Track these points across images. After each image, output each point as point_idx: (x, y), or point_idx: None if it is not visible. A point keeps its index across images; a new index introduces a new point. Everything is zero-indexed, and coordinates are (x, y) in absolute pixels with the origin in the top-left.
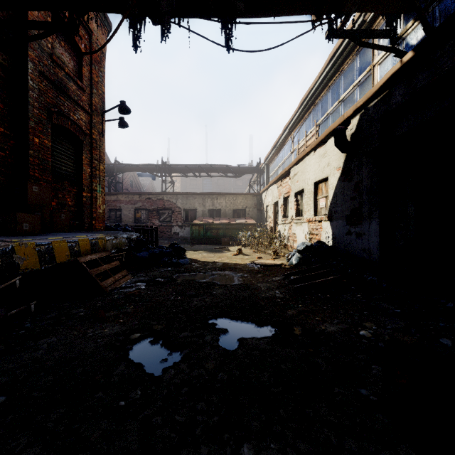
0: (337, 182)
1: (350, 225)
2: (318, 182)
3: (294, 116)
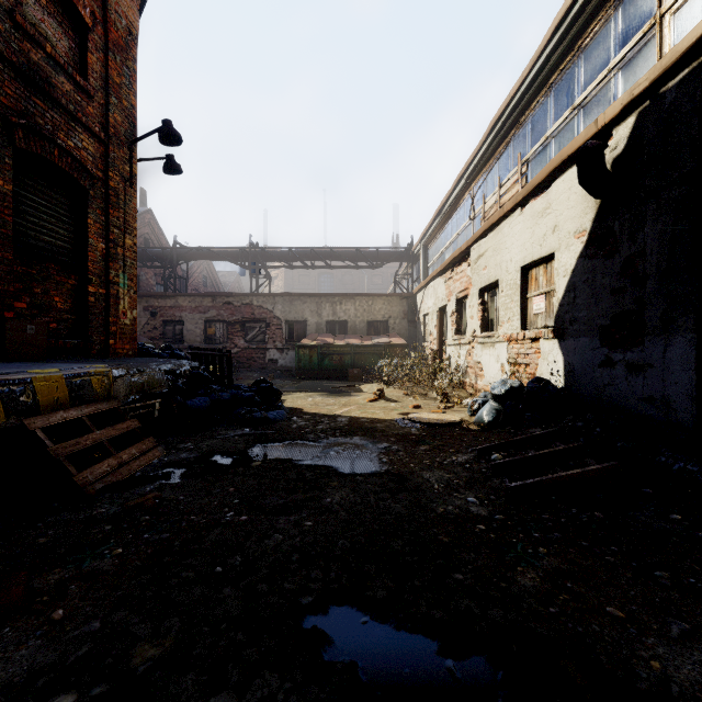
0: (576, 261)
1: (612, 347)
2: (530, 266)
3: (477, 153)
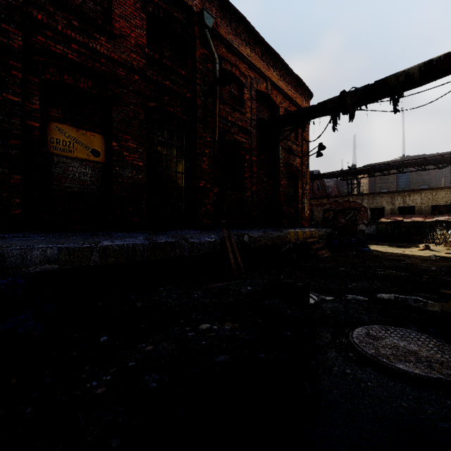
0: None
1: None
2: None
3: None
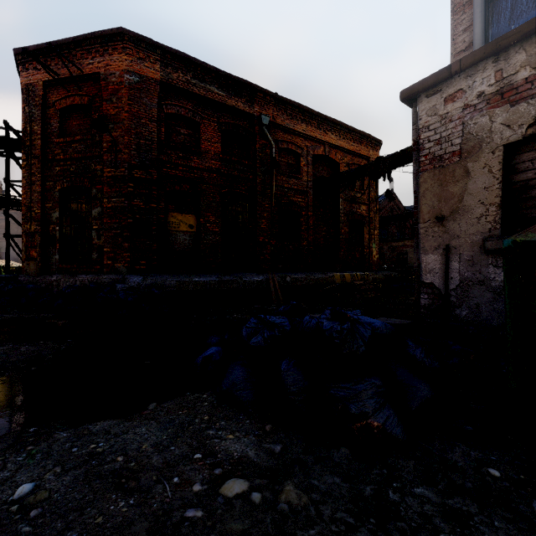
0: None
1: None
2: None
3: None
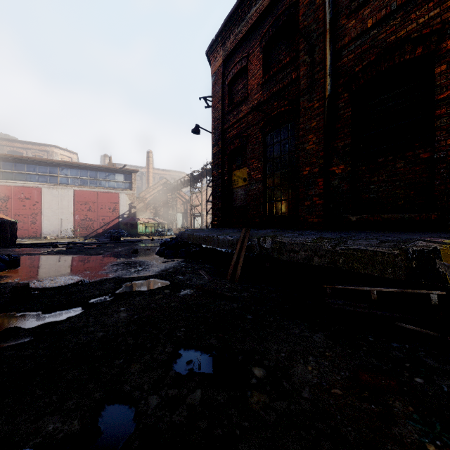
0: None
1: None
2: None
3: None
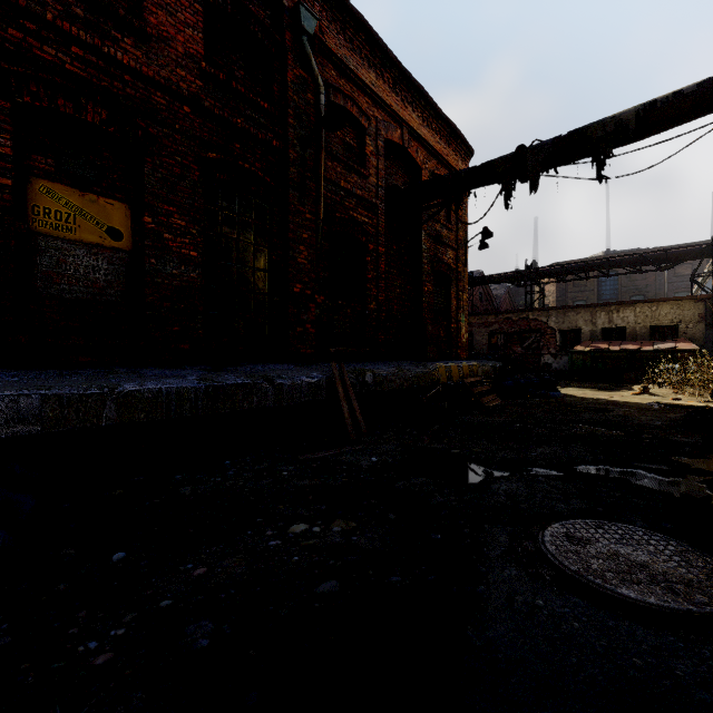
0: None
1: None
2: None
3: None
